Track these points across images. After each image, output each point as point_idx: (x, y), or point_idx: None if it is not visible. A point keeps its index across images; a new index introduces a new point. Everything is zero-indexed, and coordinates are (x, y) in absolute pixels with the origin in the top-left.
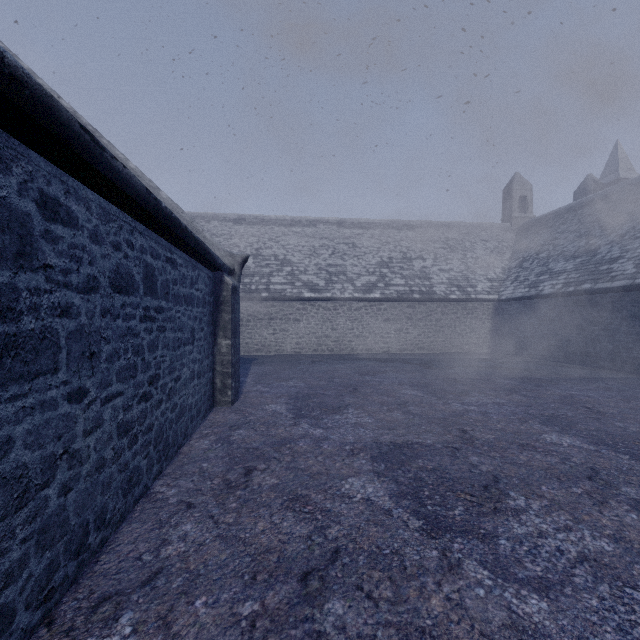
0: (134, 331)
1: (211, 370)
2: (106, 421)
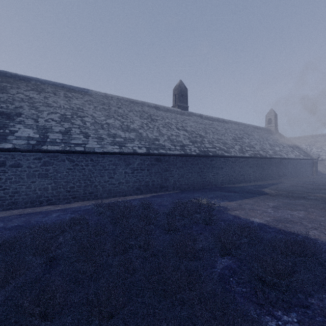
0: (304, 166)
1: (312, 171)
2: (303, 171)
